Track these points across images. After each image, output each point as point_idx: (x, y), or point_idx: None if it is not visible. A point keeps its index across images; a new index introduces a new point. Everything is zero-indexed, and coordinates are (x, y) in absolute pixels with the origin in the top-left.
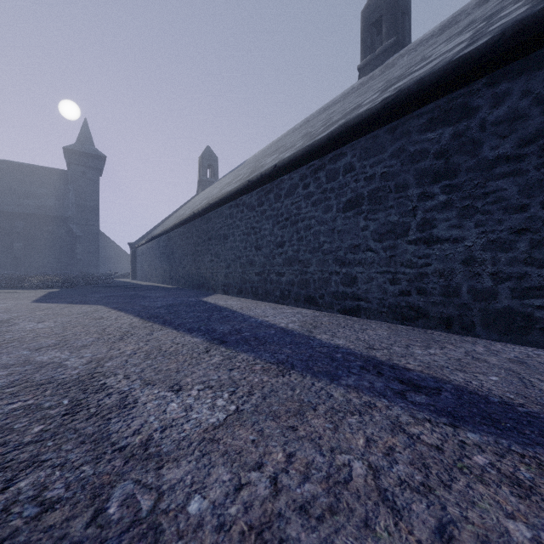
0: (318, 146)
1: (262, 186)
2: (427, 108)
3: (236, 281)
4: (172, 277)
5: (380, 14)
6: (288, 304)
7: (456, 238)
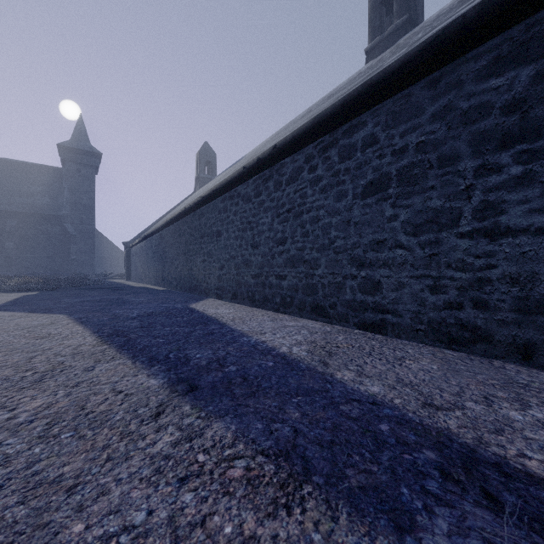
0: (329, 116)
1: (259, 173)
2: (490, 44)
3: (230, 284)
4: (164, 278)
5: None
6: (290, 314)
7: (541, 227)
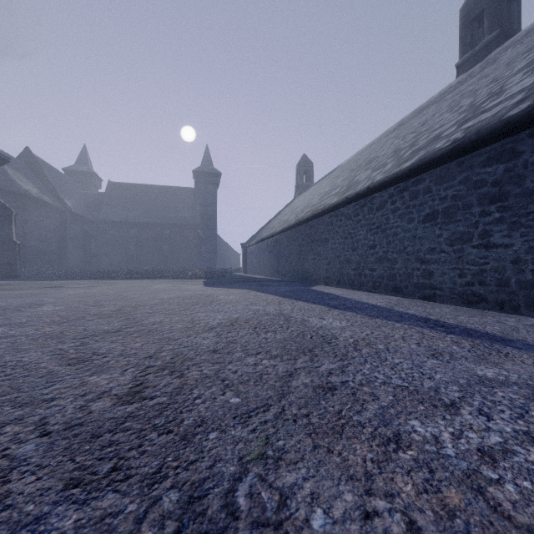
0: (402, 174)
1: (357, 201)
2: (486, 149)
3: (335, 275)
4: (279, 271)
5: (481, 9)
6: (379, 293)
7: (507, 244)
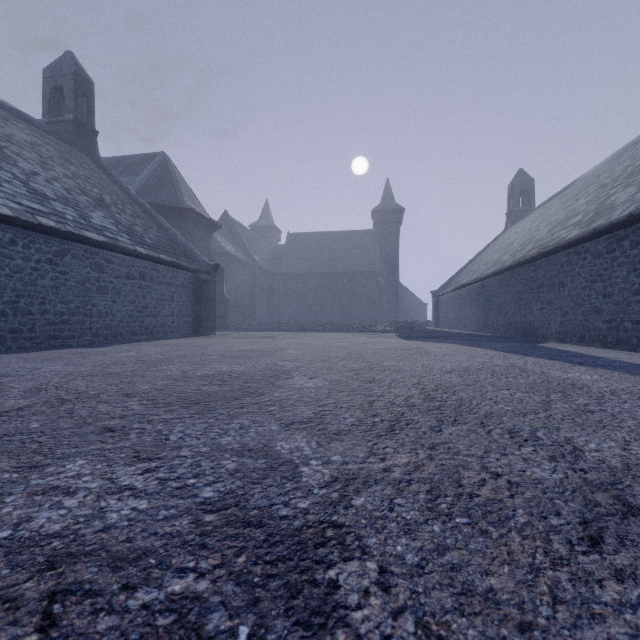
0: None
1: (611, 233)
2: None
3: (576, 329)
4: (487, 325)
5: None
6: None
7: None
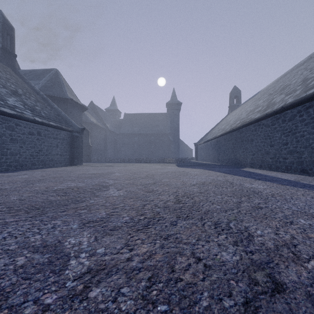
0: (307, 98)
1: (274, 115)
2: None
3: (258, 162)
4: (219, 159)
5: None
6: (290, 173)
7: None
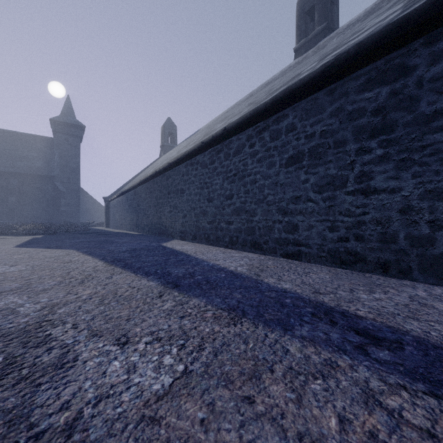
0: (263, 109)
1: (213, 147)
2: (365, 70)
3: (191, 229)
4: (138, 225)
5: (313, 4)
6: (236, 249)
7: (393, 188)
